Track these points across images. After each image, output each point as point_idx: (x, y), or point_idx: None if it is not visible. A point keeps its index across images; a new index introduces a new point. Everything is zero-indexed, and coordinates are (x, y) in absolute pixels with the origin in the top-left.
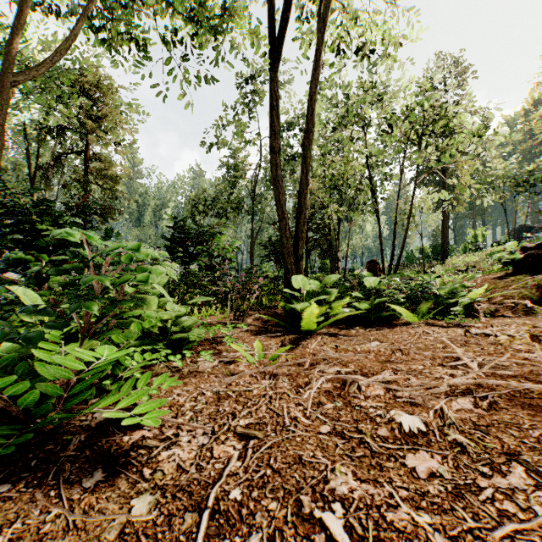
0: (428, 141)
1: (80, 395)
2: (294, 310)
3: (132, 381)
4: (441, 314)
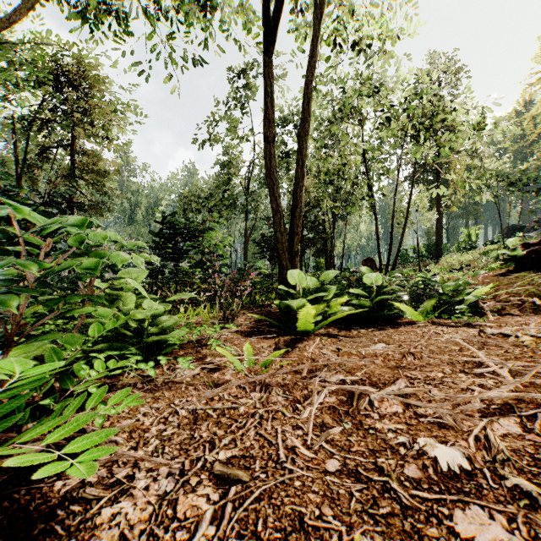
0: (427, 134)
1: (5, 421)
2: (289, 308)
3: (80, 400)
4: (446, 313)
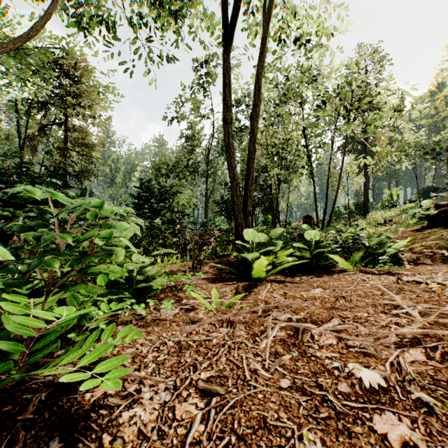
0: (356, 115)
1: (44, 349)
2: (245, 259)
3: (96, 334)
4: (371, 262)
